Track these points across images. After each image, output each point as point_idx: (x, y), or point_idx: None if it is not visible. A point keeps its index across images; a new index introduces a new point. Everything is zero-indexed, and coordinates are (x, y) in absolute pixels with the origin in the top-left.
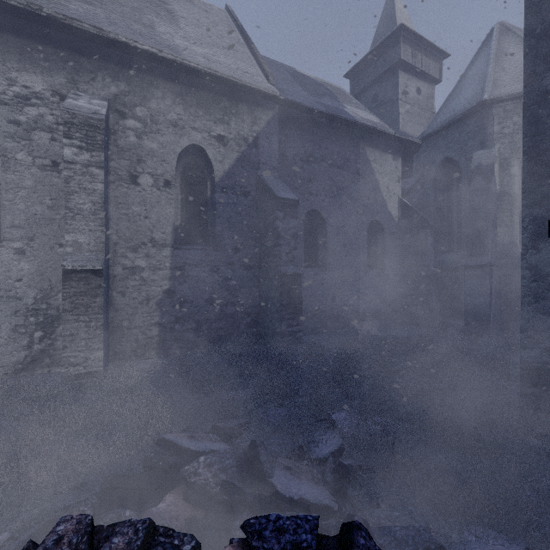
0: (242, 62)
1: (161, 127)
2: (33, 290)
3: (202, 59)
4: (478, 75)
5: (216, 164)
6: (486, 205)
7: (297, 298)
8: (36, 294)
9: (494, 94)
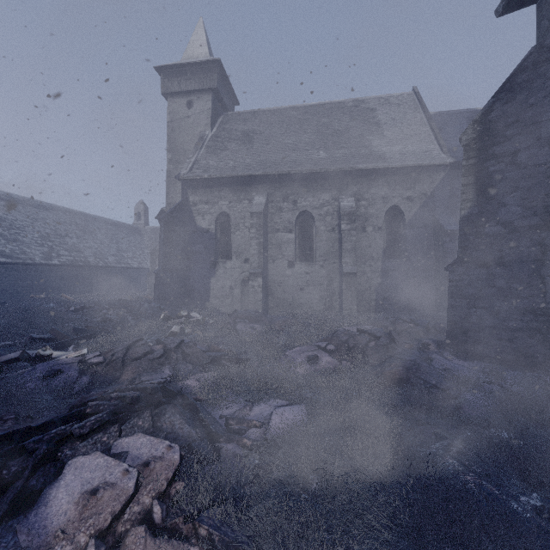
0: (423, 143)
1: (376, 201)
2: (326, 281)
3: (398, 156)
4: None
5: (406, 213)
6: None
7: None
8: (327, 283)
9: None
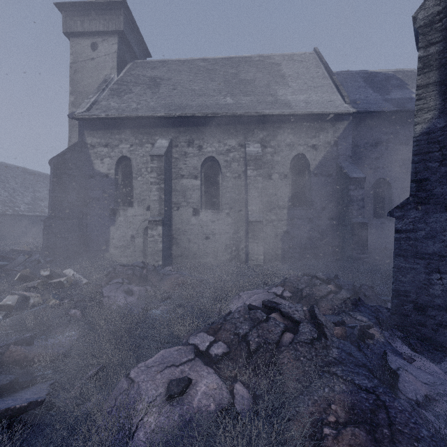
0: (327, 93)
1: (282, 148)
2: (232, 230)
3: (303, 104)
4: None
5: (311, 161)
6: None
7: (364, 237)
8: (233, 231)
9: None
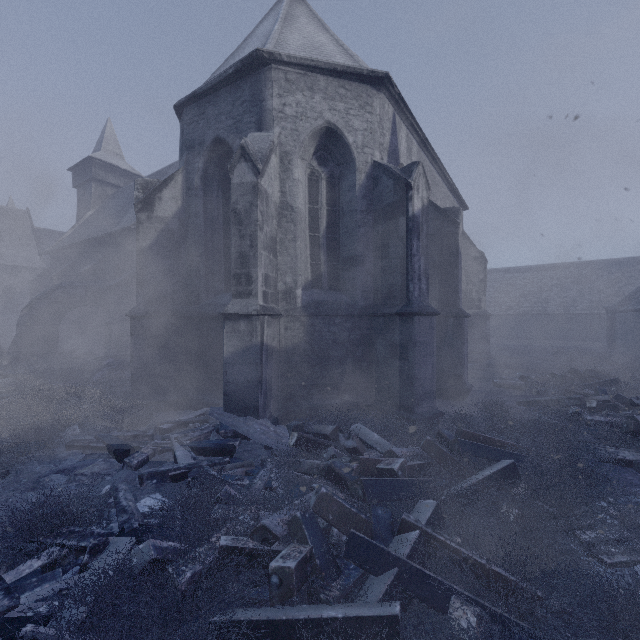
0: (31, 252)
1: None
2: None
3: (13, 258)
4: None
5: (19, 289)
6: None
7: None
8: None
9: None
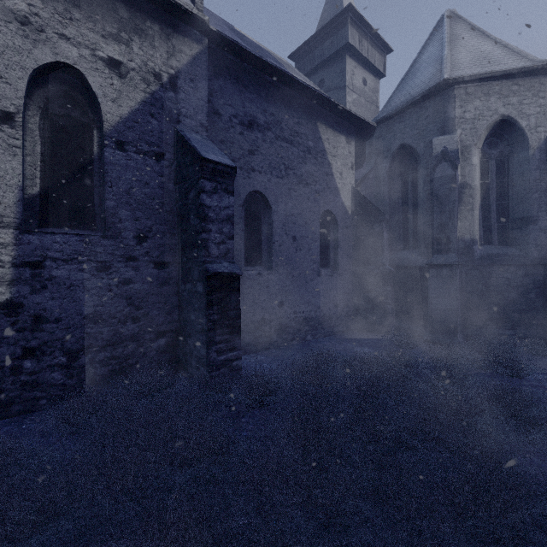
0: None
1: None
2: None
3: None
4: (433, 58)
5: (107, 103)
6: (453, 195)
7: (234, 310)
8: None
9: (454, 74)
